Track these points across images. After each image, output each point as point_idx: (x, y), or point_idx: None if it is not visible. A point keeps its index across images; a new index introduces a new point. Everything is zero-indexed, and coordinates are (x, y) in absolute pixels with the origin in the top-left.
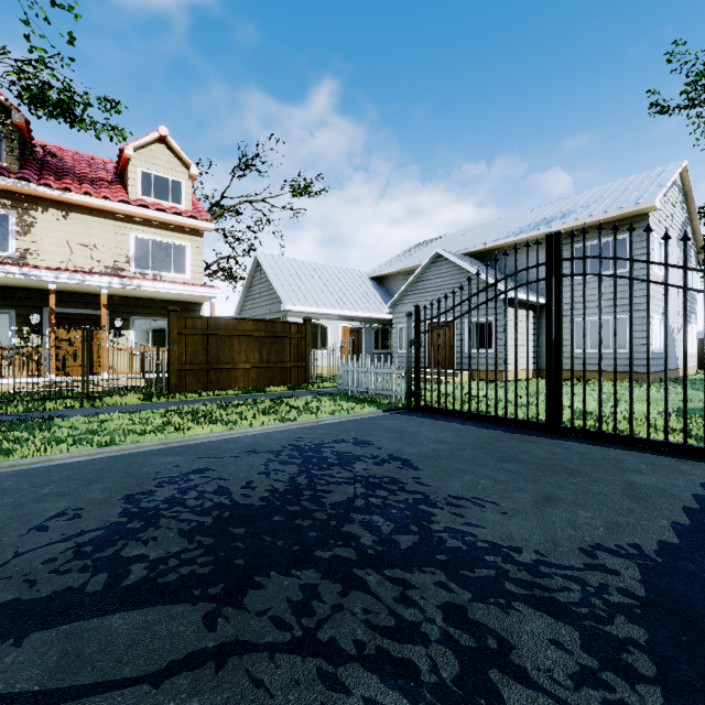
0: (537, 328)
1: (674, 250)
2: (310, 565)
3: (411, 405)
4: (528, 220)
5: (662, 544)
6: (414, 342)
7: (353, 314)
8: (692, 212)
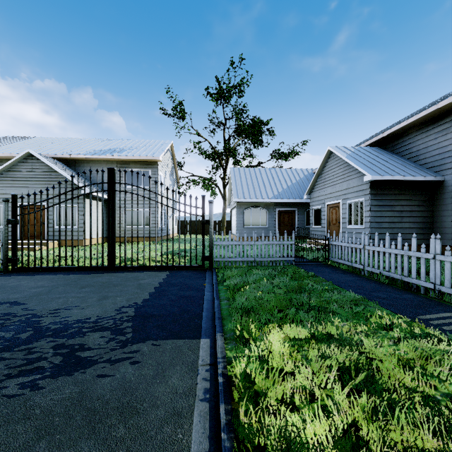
0: (102, 216)
1: (168, 180)
2: None
3: (8, 269)
4: (100, 147)
5: (144, 300)
6: (12, 221)
7: None
8: (175, 164)
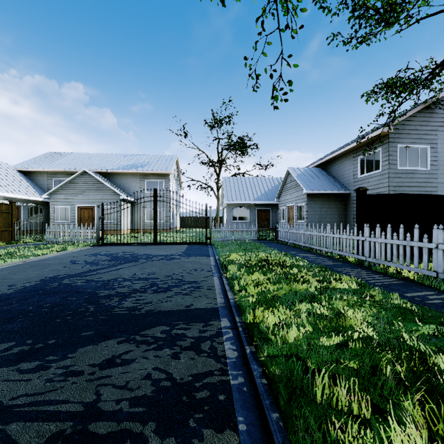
0: (151, 215)
1: (175, 186)
2: (141, 259)
3: (100, 244)
4: (126, 162)
5: (184, 251)
6: (102, 217)
7: (17, 196)
8: (179, 172)
